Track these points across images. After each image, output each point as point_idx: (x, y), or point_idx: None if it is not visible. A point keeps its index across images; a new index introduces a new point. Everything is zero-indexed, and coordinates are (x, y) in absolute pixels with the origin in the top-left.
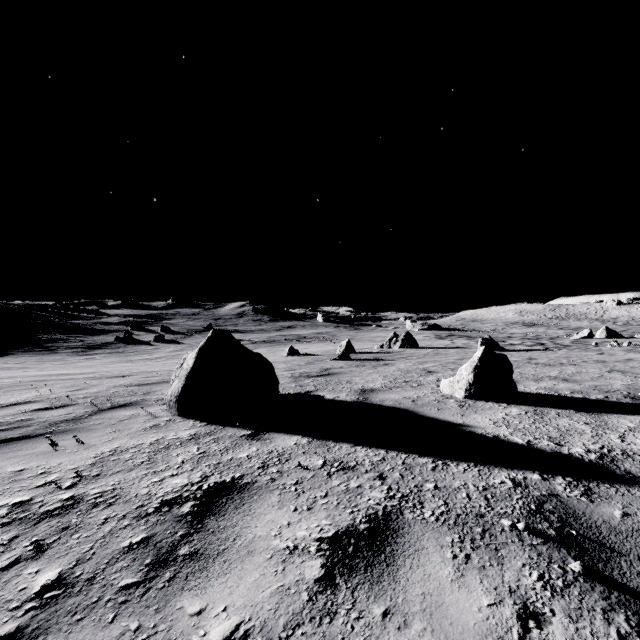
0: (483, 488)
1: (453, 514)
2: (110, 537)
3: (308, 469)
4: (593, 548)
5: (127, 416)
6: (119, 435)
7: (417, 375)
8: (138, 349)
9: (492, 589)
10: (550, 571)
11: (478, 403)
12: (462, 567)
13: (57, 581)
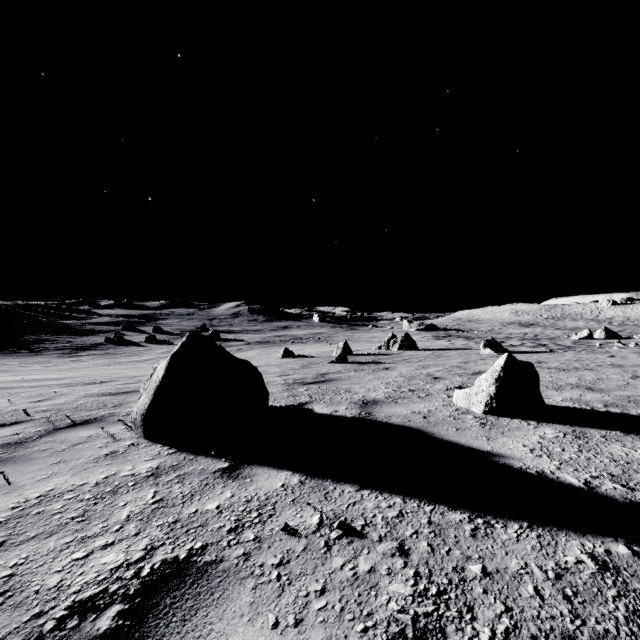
0: (555, 574)
1: (525, 636)
2: None
3: (298, 534)
4: None
5: (83, 438)
6: (61, 469)
7: (423, 382)
8: (128, 350)
9: None
10: None
11: (502, 420)
12: None
13: None
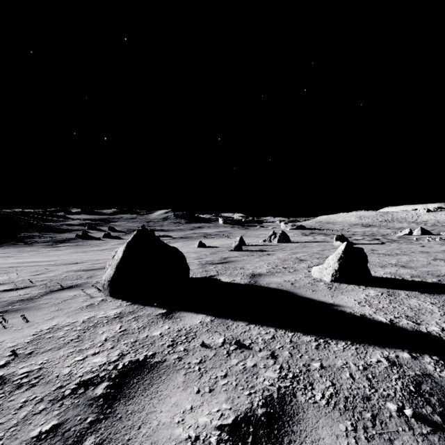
0: (363, 367)
1: (341, 396)
2: (22, 424)
3: (210, 347)
4: None
5: (70, 296)
6: (59, 313)
7: (292, 262)
8: (91, 243)
9: None
10: None
11: (342, 285)
12: None
13: None
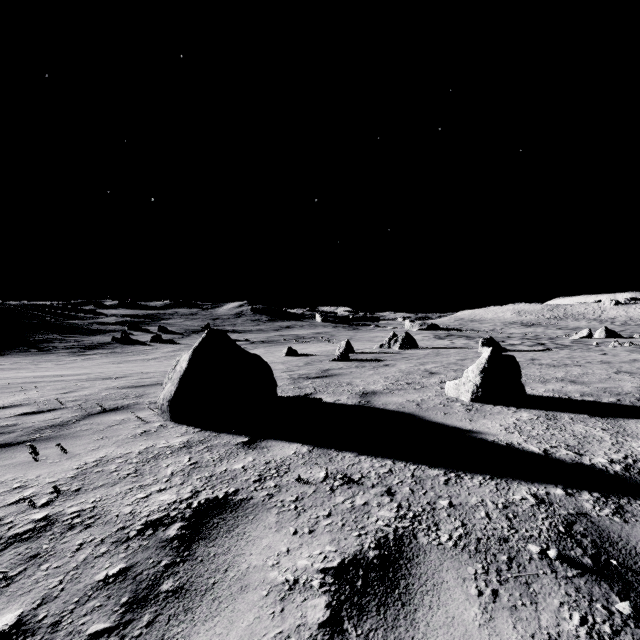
0: (503, 506)
1: (473, 538)
2: (84, 568)
3: (309, 483)
4: (638, 581)
5: (117, 421)
6: (106, 443)
7: (419, 376)
8: (135, 349)
9: (528, 637)
10: (593, 612)
11: (486, 407)
12: (490, 607)
13: (15, 627)
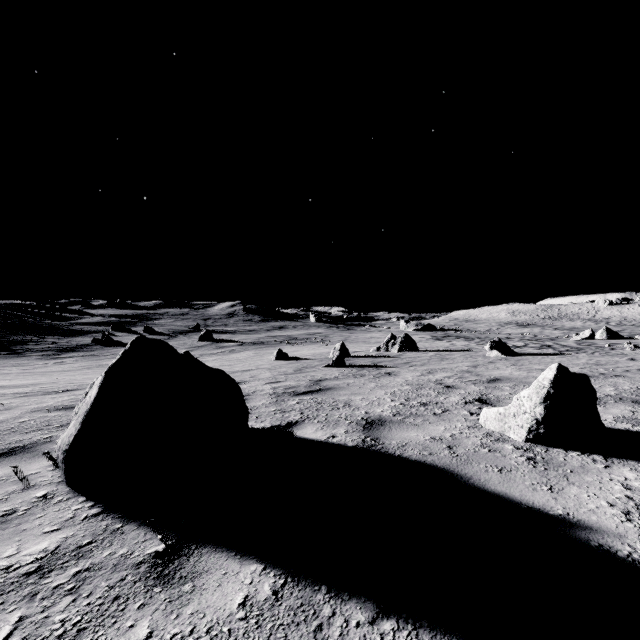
0: None
1: None
2: None
3: None
4: None
5: None
6: None
7: (434, 392)
8: (115, 352)
9: None
10: None
11: (554, 454)
12: None
13: None
